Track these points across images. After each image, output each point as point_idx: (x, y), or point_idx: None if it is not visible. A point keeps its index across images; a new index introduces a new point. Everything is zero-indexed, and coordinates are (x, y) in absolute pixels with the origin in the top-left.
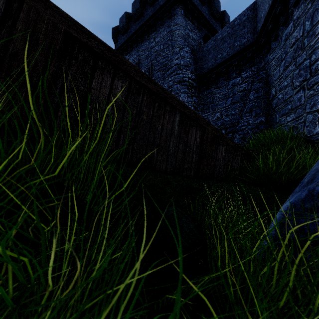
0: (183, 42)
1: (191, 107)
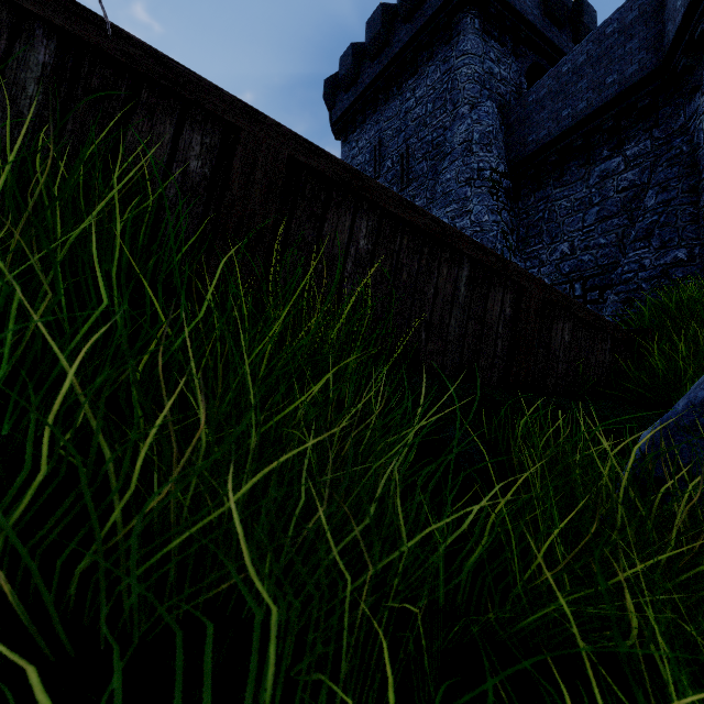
0: (479, 90)
1: (497, 235)
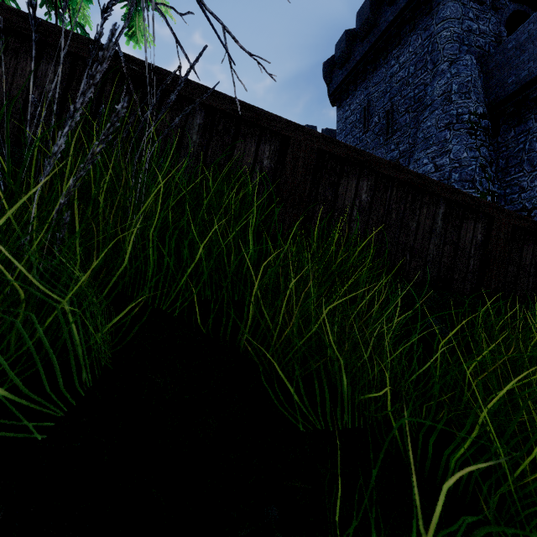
0: (458, 47)
1: (475, 169)
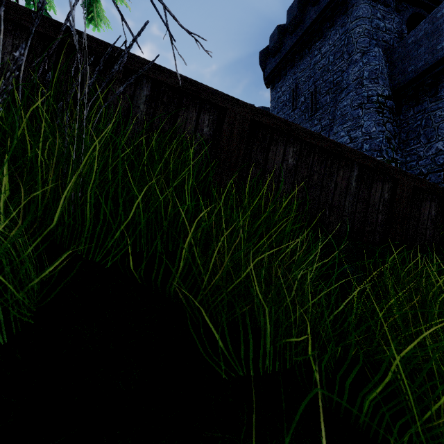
0: (368, 41)
1: (382, 141)
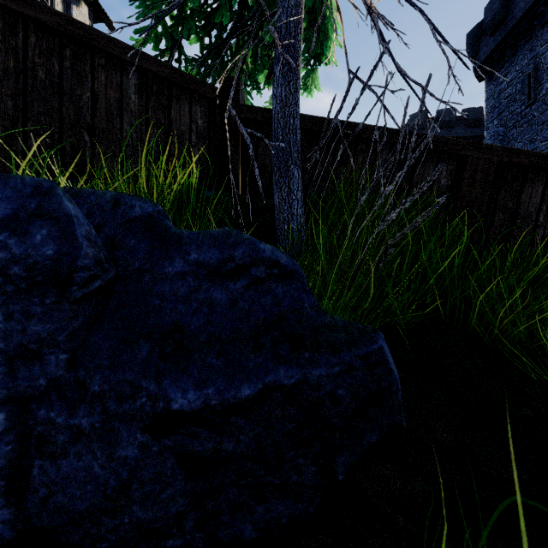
0: None
1: None
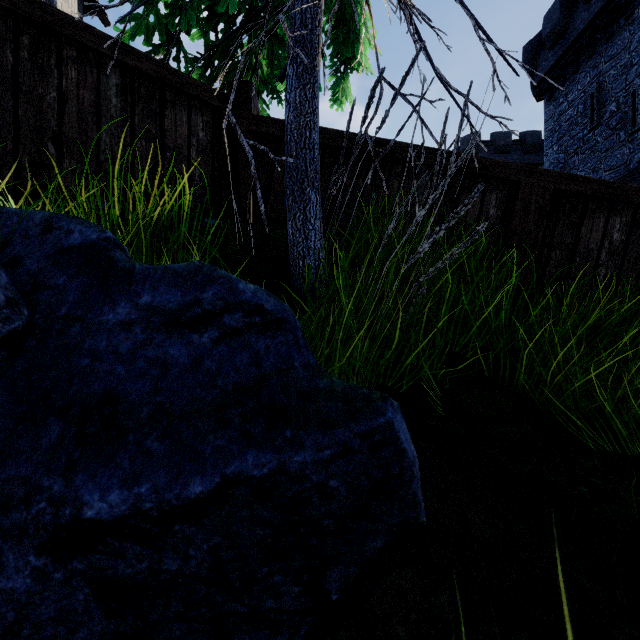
0: None
1: None
